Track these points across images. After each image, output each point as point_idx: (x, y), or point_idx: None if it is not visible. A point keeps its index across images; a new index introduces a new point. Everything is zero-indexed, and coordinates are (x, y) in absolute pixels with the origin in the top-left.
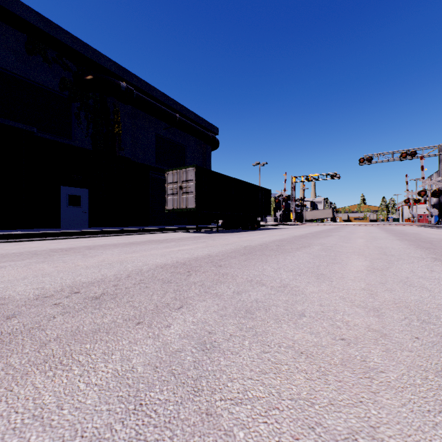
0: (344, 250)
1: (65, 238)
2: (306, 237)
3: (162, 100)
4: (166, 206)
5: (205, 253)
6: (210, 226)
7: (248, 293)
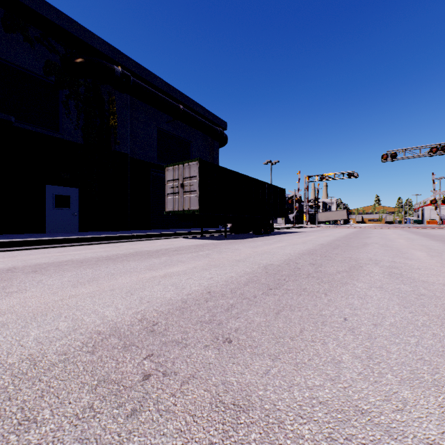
0: (429, 277)
1: (32, 248)
2: (338, 246)
3: (164, 89)
4: (166, 208)
5: (203, 284)
6: (217, 230)
7: None
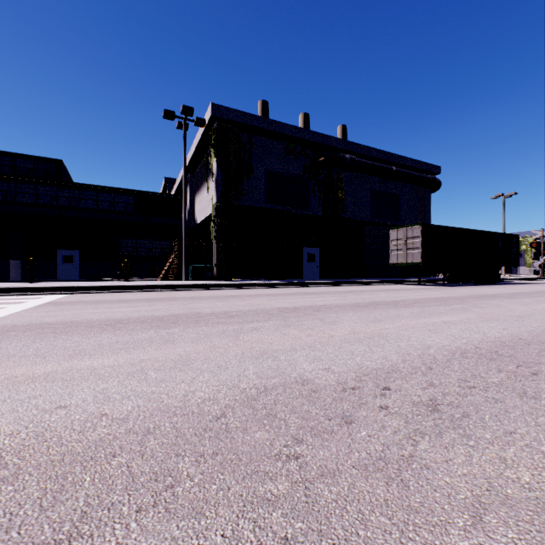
0: None
1: (326, 286)
2: None
3: (378, 157)
4: (390, 261)
5: (446, 296)
6: (432, 280)
7: (479, 305)
